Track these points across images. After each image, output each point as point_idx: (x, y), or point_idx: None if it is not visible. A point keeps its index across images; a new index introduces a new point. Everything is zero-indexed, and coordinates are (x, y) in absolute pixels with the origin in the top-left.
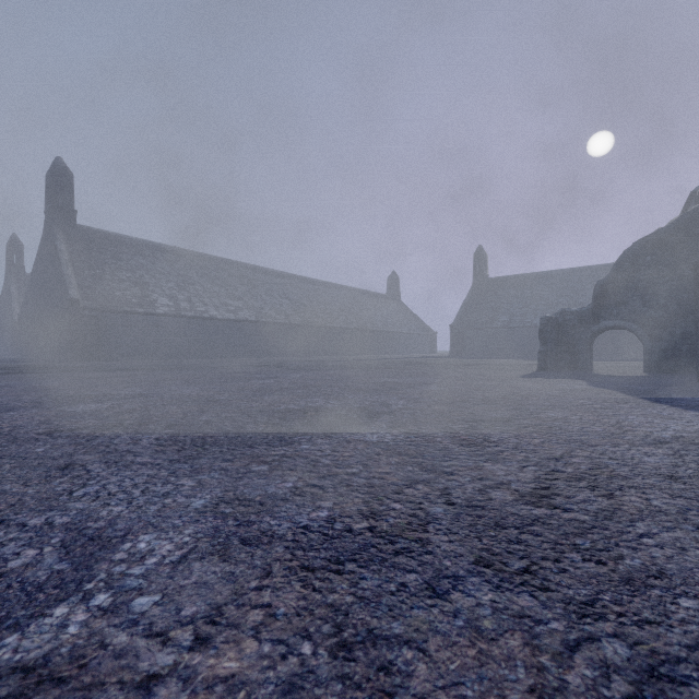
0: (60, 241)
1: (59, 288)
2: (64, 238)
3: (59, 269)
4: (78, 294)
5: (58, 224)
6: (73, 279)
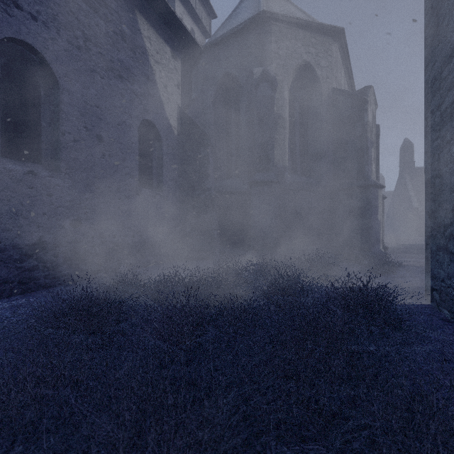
0: (407, 179)
1: (407, 202)
2: (409, 177)
3: (407, 193)
4: (416, 205)
5: (405, 171)
6: (414, 197)
